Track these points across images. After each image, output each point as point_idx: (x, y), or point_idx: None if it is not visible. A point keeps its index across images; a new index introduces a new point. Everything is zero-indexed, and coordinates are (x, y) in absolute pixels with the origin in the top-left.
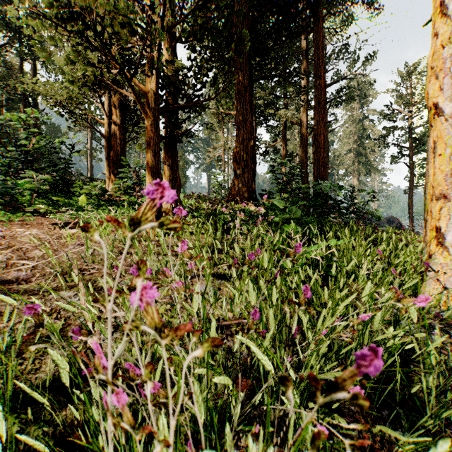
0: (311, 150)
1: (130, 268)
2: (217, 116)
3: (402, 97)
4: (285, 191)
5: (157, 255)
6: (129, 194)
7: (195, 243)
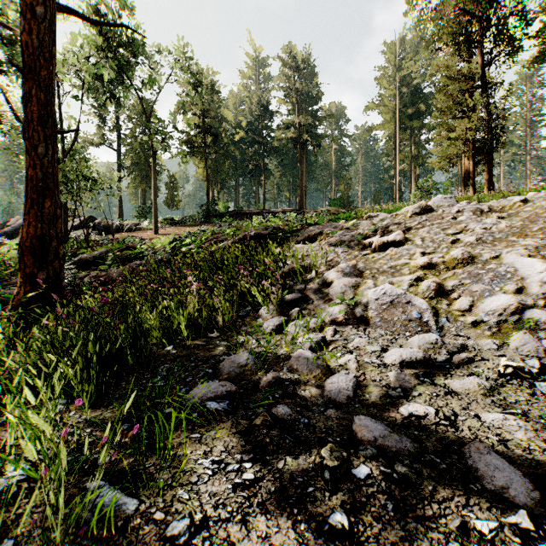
0: None
1: None
2: None
3: None
4: None
5: None
6: None
7: None
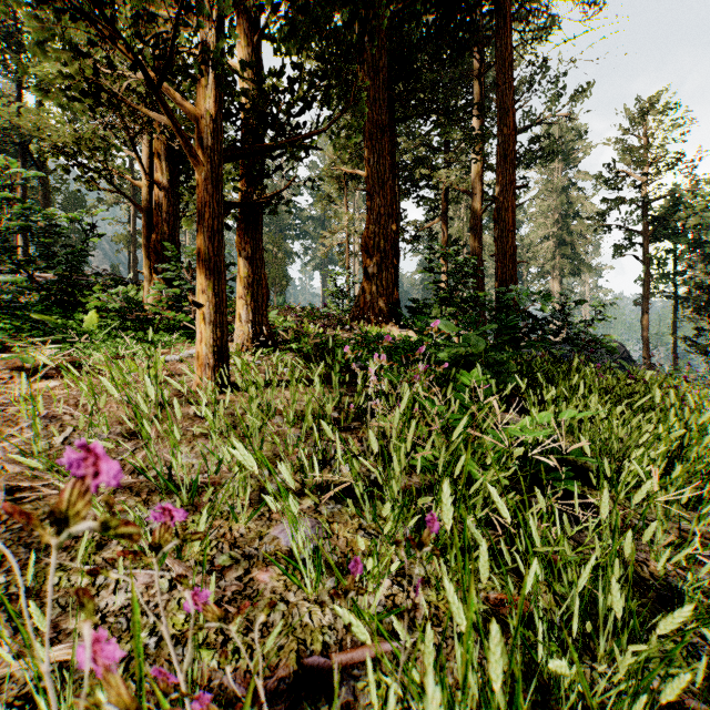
0: (487, 236)
1: (133, 481)
2: (336, 181)
3: (631, 152)
4: (450, 303)
5: (207, 438)
6: (178, 309)
7: (289, 406)
